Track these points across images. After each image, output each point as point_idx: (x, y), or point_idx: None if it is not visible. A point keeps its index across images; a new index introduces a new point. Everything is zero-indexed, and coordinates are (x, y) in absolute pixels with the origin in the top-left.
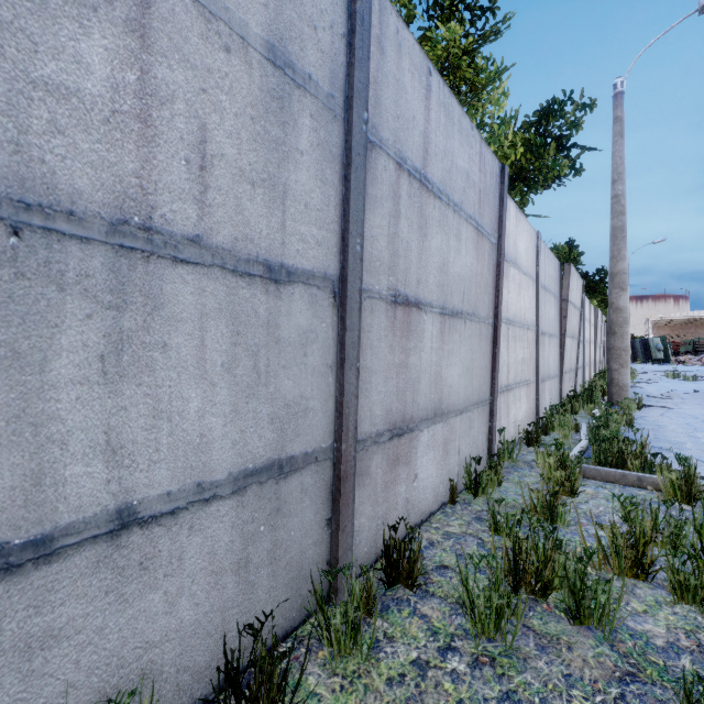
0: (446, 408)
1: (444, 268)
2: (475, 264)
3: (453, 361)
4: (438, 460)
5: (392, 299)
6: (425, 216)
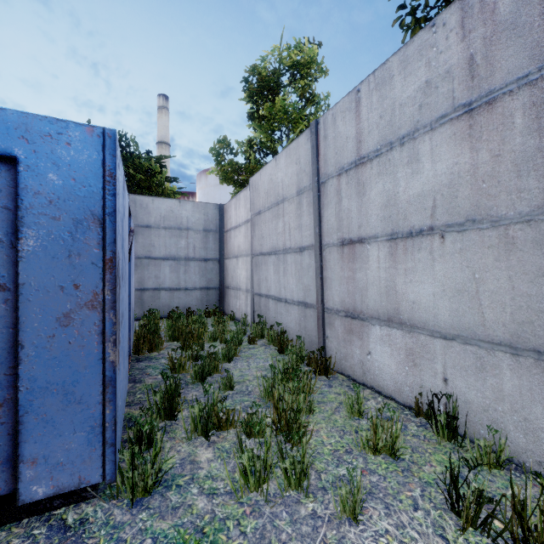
0: (407, 320)
1: (391, 202)
2: (466, 158)
3: (417, 279)
4: (398, 360)
5: (340, 244)
6: (362, 182)
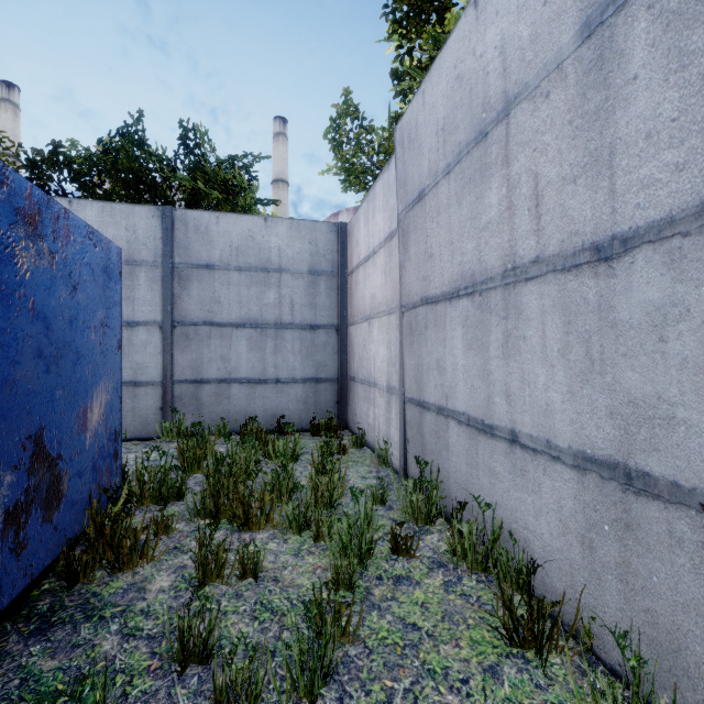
0: None
1: None
2: None
3: None
4: None
5: None
6: None
